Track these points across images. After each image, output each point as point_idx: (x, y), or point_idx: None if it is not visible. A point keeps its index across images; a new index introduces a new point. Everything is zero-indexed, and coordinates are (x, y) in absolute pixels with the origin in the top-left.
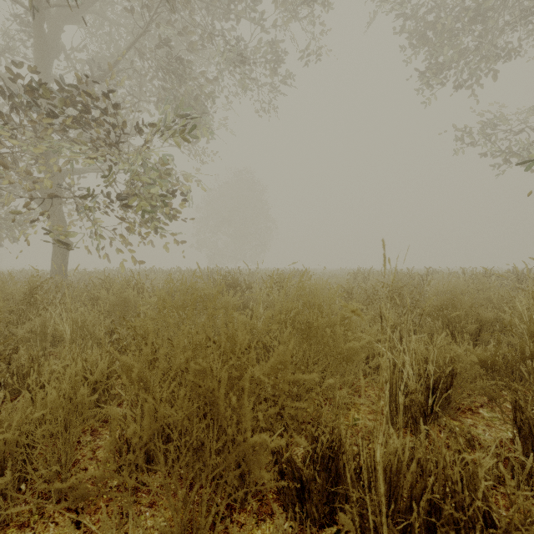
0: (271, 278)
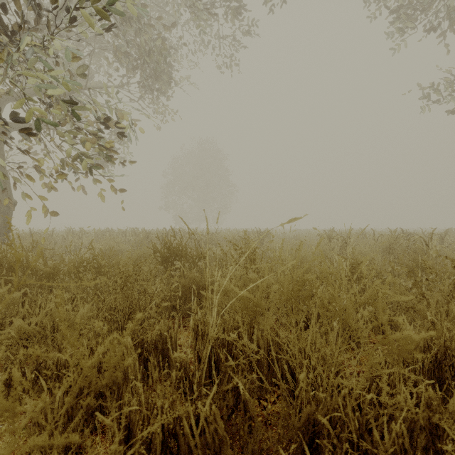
0: (234, 246)
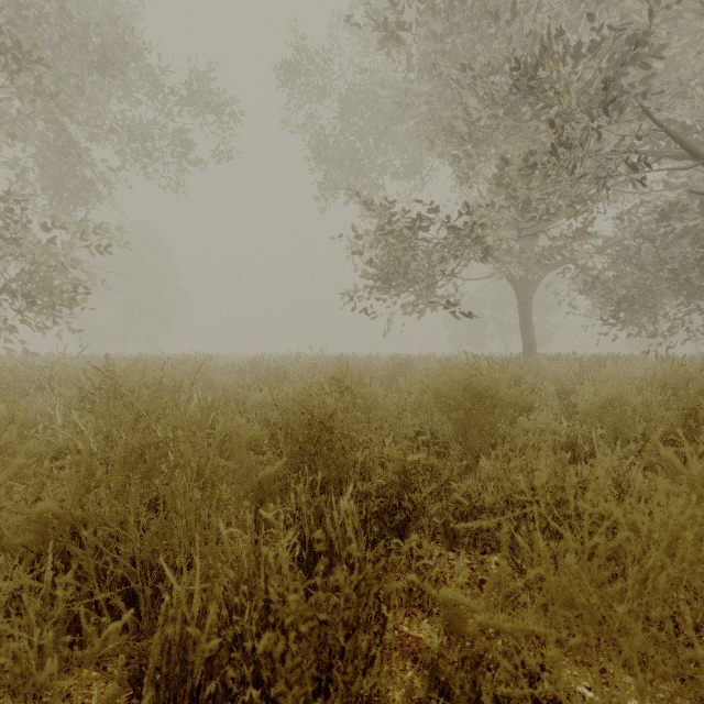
0: (178, 360)
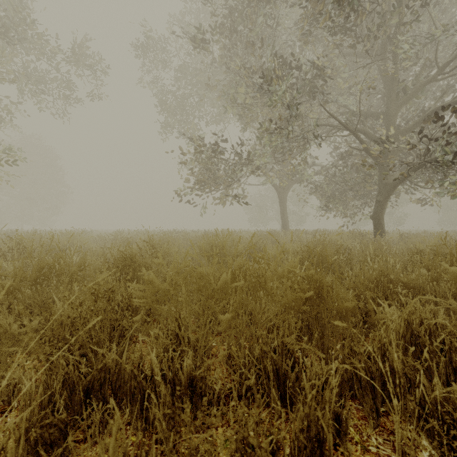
0: (62, 233)
